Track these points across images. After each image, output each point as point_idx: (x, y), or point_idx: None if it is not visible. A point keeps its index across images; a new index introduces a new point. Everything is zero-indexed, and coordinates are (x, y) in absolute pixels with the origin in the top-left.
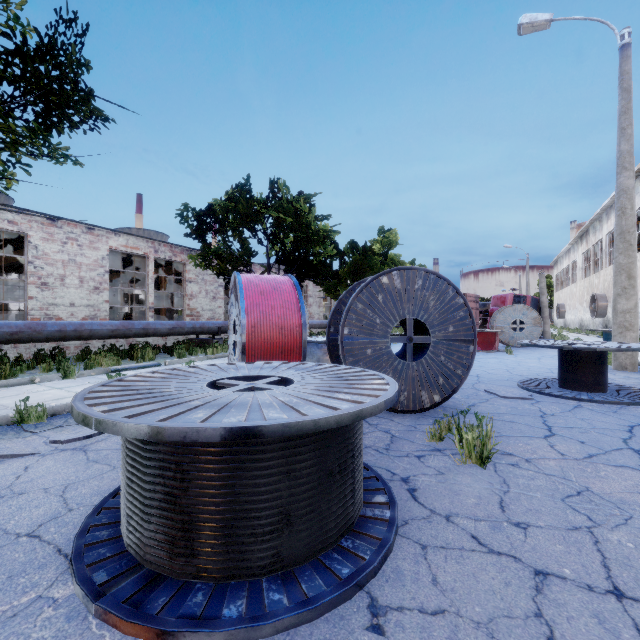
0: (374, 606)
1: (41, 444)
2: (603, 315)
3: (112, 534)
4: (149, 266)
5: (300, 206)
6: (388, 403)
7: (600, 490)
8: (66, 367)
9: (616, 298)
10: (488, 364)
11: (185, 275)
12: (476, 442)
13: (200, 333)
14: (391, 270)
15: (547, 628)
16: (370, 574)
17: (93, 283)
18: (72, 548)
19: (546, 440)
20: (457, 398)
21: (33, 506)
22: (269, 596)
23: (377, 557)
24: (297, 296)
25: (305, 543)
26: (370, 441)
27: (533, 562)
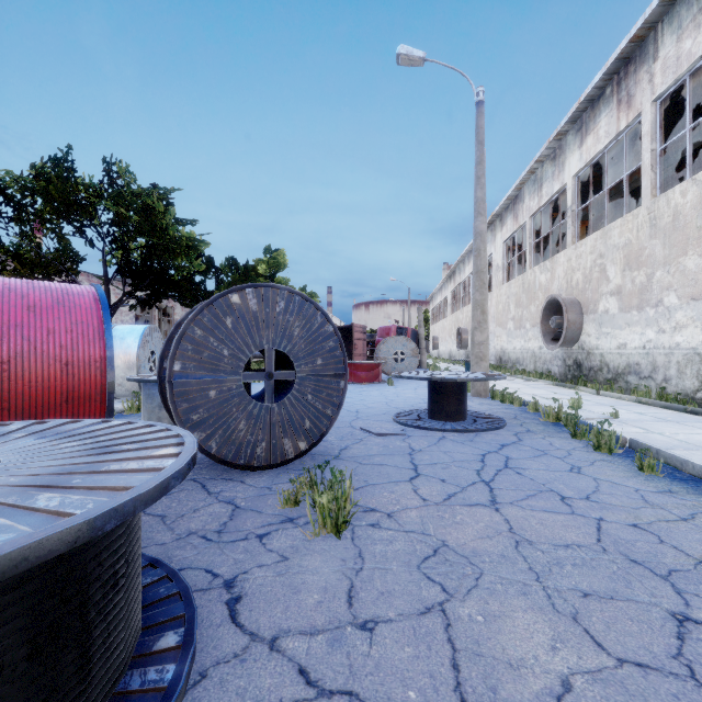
0: None
1: None
2: (466, 347)
3: None
4: None
5: (153, 202)
6: (139, 503)
7: (455, 542)
8: None
9: (474, 331)
10: (370, 397)
11: None
12: (332, 505)
13: None
14: (244, 286)
15: None
16: None
17: None
18: None
19: (411, 483)
20: (330, 441)
21: None
22: None
23: None
24: (101, 316)
25: None
26: (199, 522)
27: (373, 694)
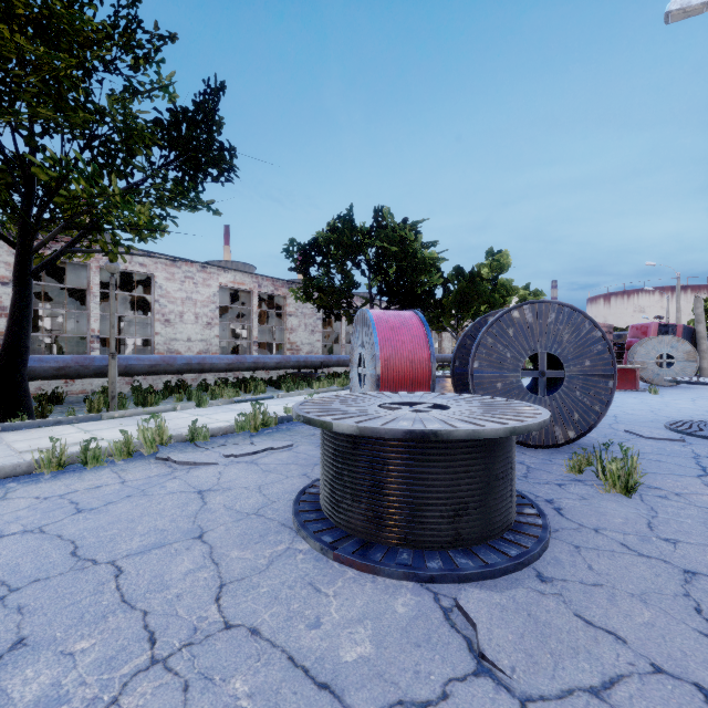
0: (541, 576)
1: (218, 457)
2: None
3: (318, 516)
4: (253, 301)
5: (405, 234)
6: (546, 423)
7: None
8: (200, 397)
9: None
10: (627, 404)
11: (286, 309)
12: (620, 473)
13: (304, 367)
14: (522, 304)
15: (694, 602)
16: (534, 557)
17: (206, 319)
18: (296, 522)
19: (699, 479)
20: (593, 437)
21: (245, 497)
22: (457, 560)
23: (538, 547)
24: (425, 331)
25: (478, 529)
26: None
27: (682, 565)
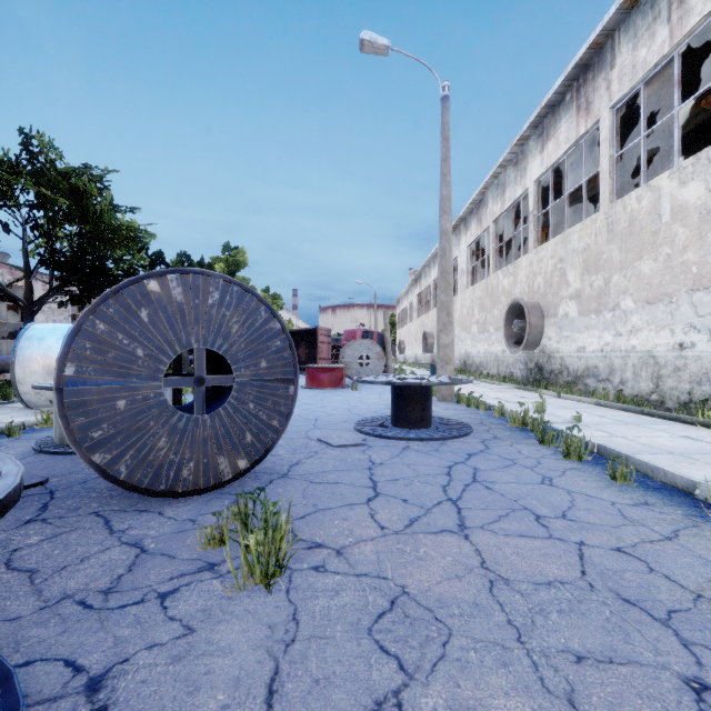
0: None
1: None
2: (431, 351)
3: None
4: None
5: (84, 185)
6: None
7: (418, 587)
8: None
9: (439, 333)
10: (331, 403)
11: None
12: (263, 547)
13: None
14: (165, 271)
15: None
16: None
17: None
18: None
19: (368, 506)
20: (281, 455)
21: None
22: None
23: None
24: None
25: None
26: (83, 578)
27: None
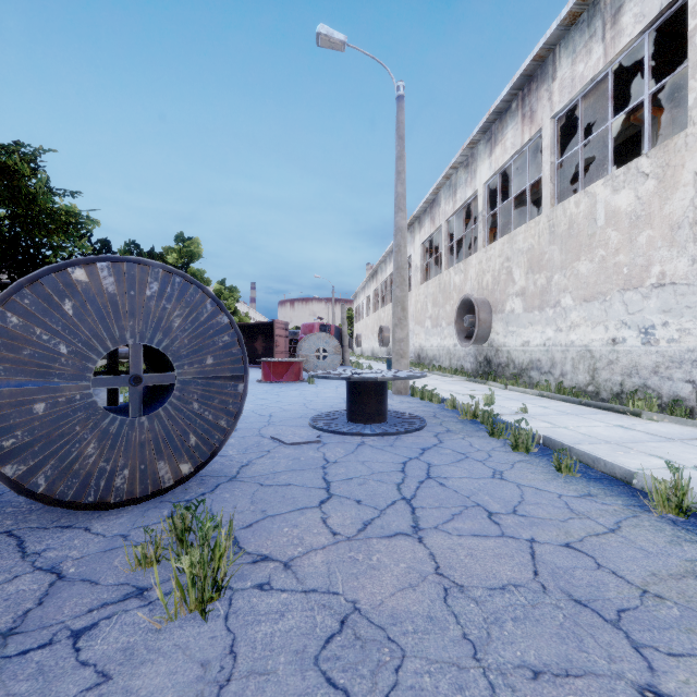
0: None
1: None
2: (387, 344)
3: None
4: None
5: (15, 164)
6: None
7: (370, 602)
8: None
9: (394, 328)
10: (287, 398)
11: None
12: (199, 569)
13: None
14: (94, 259)
15: None
16: None
17: None
18: None
19: (320, 510)
20: (230, 455)
21: None
22: None
23: None
24: None
25: None
26: None
27: None
